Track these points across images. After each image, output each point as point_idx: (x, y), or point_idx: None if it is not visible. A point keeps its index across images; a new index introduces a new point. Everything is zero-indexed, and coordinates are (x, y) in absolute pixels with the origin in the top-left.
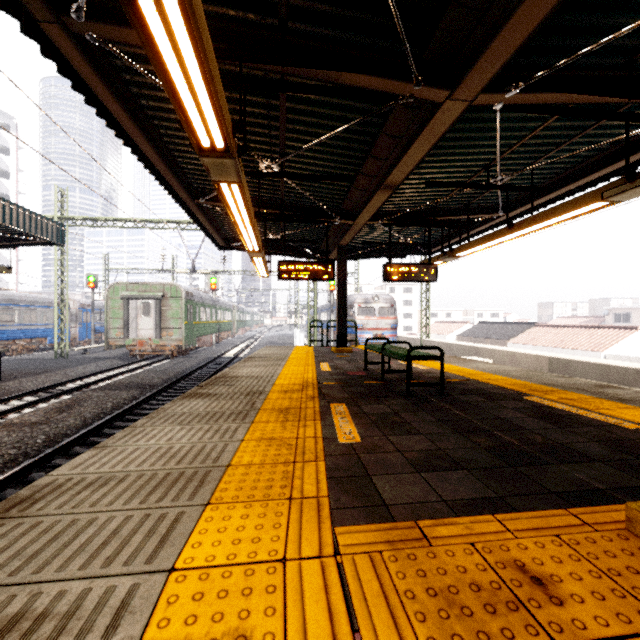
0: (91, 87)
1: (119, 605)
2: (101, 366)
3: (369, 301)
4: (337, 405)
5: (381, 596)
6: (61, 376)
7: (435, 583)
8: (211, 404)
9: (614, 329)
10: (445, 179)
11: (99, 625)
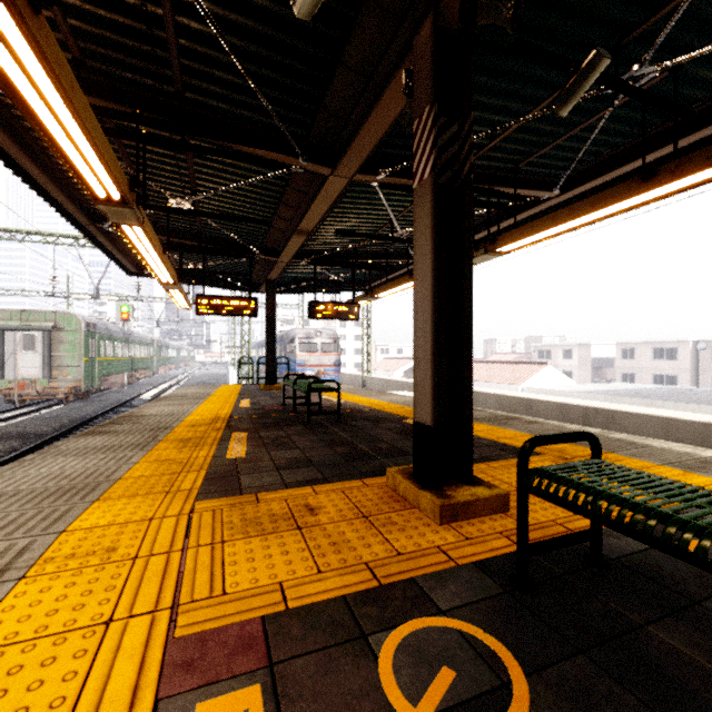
0: None
1: (22, 549)
2: None
3: (311, 336)
4: (239, 434)
5: (211, 525)
6: None
7: (249, 517)
8: (110, 439)
9: (531, 364)
10: (359, 227)
11: (7, 557)
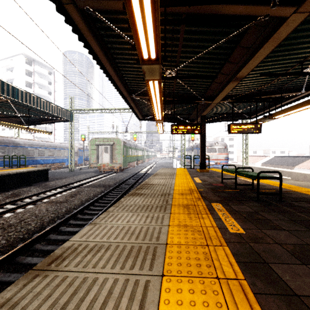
0: (86, 38)
1: None
2: (87, 176)
3: (213, 145)
4: (216, 204)
5: None
6: (71, 180)
7: None
8: (144, 200)
9: None
10: (270, 73)
11: None
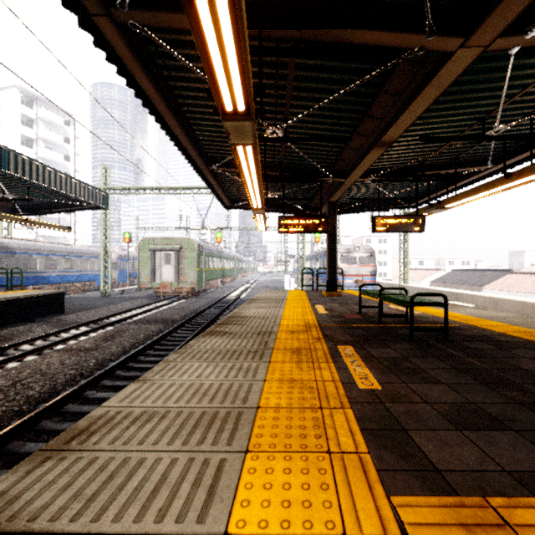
0: (131, 72)
1: None
2: (134, 304)
3: (350, 251)
4: (344, 347)
5: None
6: (106, 311)
7: None
8: (229, 342)
9: None
10: (437, 134)
11: None
